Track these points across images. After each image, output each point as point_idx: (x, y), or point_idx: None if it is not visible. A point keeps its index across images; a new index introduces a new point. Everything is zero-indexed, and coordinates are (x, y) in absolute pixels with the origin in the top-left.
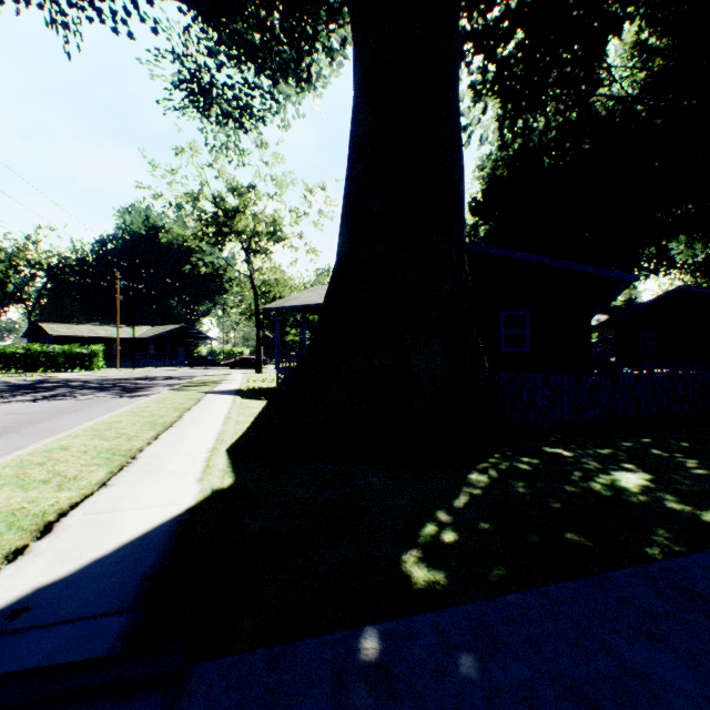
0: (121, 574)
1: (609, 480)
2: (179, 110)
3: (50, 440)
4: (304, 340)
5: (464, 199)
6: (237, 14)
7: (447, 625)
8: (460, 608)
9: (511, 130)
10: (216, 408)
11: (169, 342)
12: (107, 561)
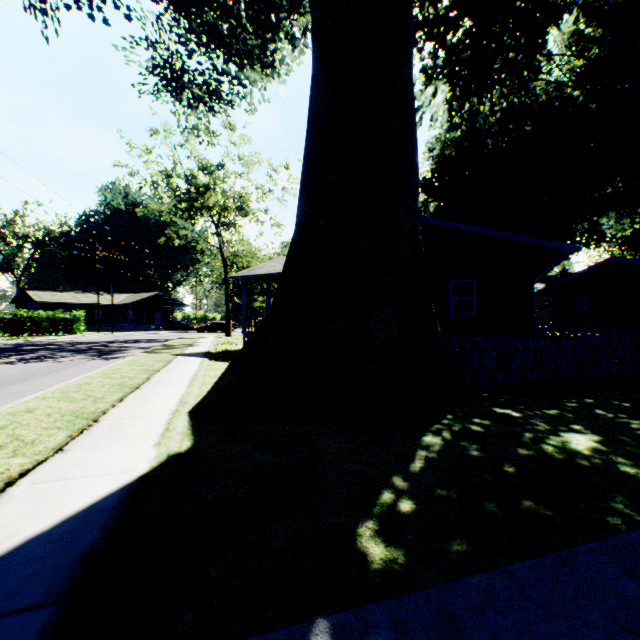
0: (55, 555)
1: (560, 442)
2: (153, 94)
3: (17, 403)
4: (269, 306)
5: (417, 170)
6: (206, 3)
7: (406, 616)
8: (420, 594)
9: (460, 111)
10: (184, 370)
11: (146, 308)
12: (43, 540)
